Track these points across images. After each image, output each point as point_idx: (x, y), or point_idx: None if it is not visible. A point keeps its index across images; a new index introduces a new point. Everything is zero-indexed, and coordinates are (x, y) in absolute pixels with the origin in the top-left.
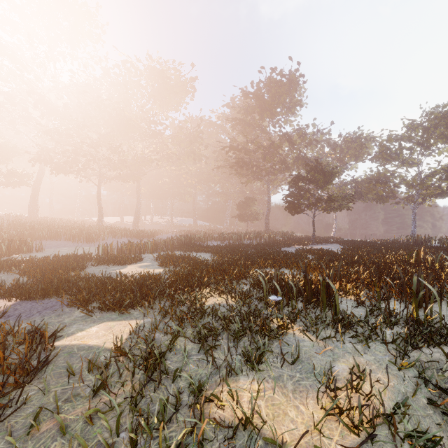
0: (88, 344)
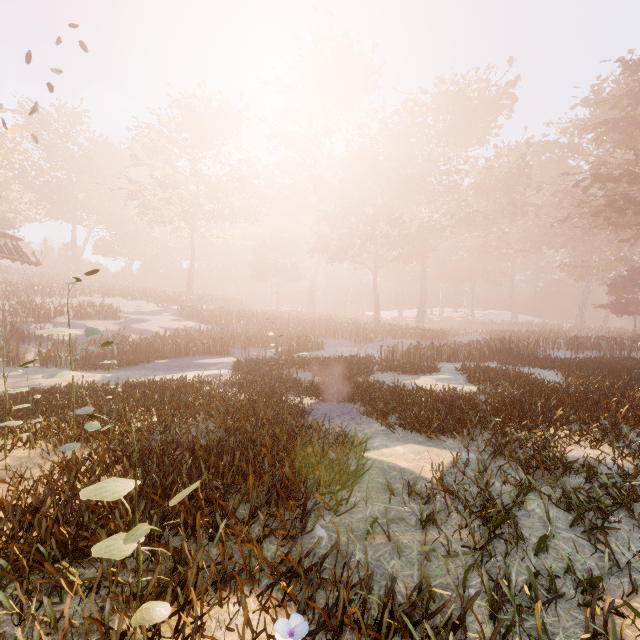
0: (398, 464)
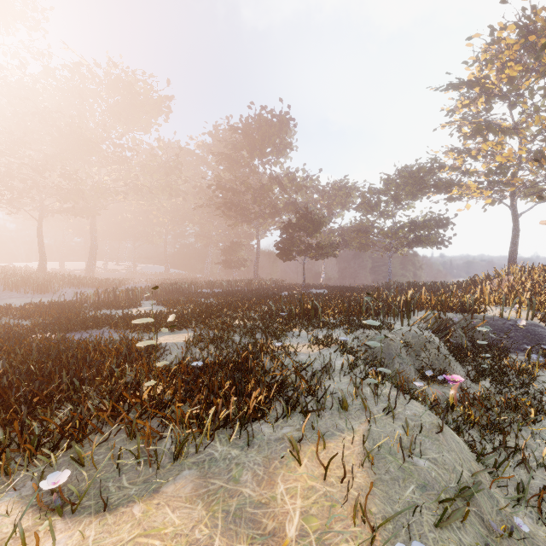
0: (168, 342)
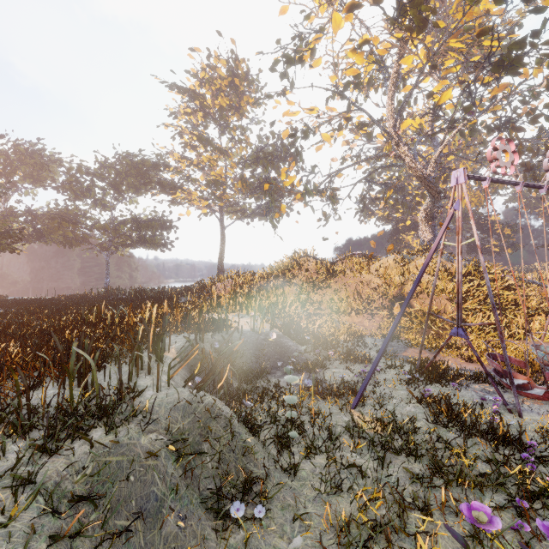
0: None
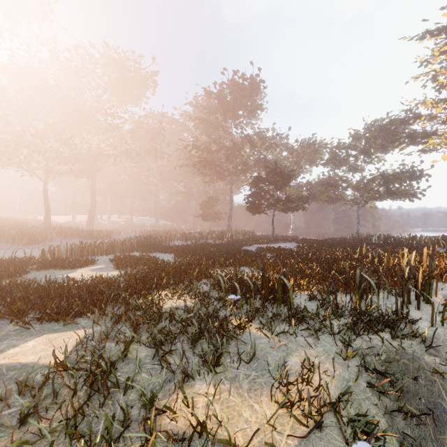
0: (21, 361)
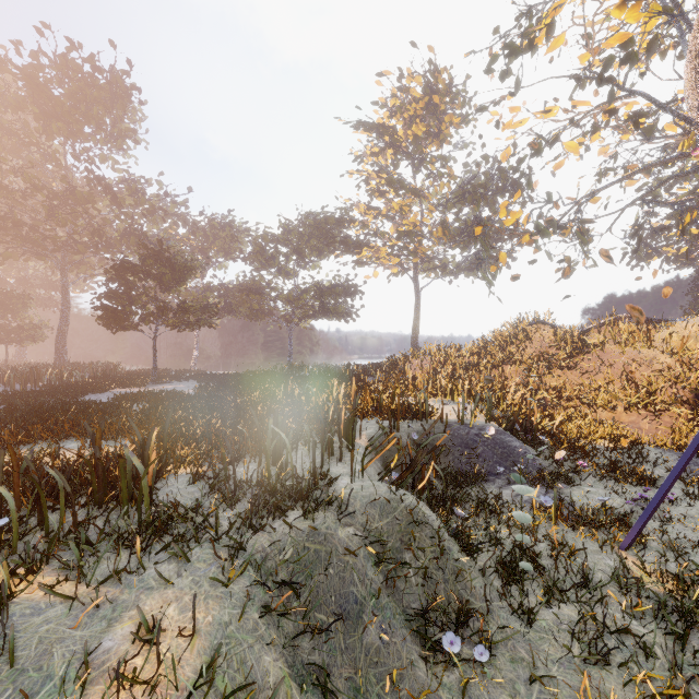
0: None
